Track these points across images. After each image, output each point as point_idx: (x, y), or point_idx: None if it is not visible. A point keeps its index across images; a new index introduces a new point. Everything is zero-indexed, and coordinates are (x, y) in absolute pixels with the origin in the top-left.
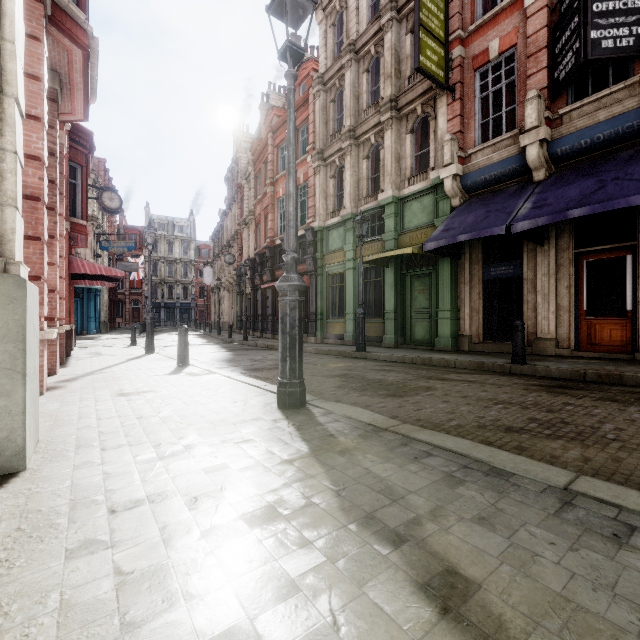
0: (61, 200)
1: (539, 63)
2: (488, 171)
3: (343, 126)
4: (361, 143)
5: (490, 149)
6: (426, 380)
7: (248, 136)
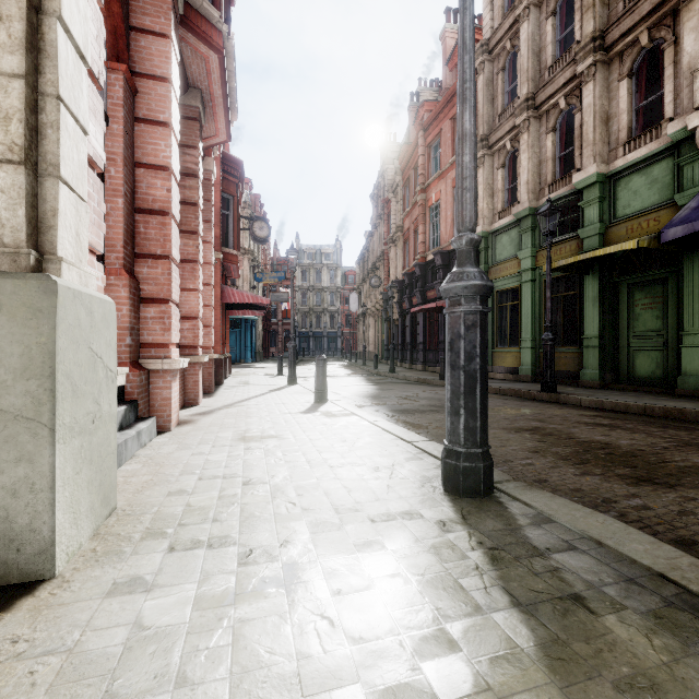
0: (210, 228)
1: None
2: None
3: (516, 97)
4: (543, 113)
5: None
6: None
7: (395, 145)
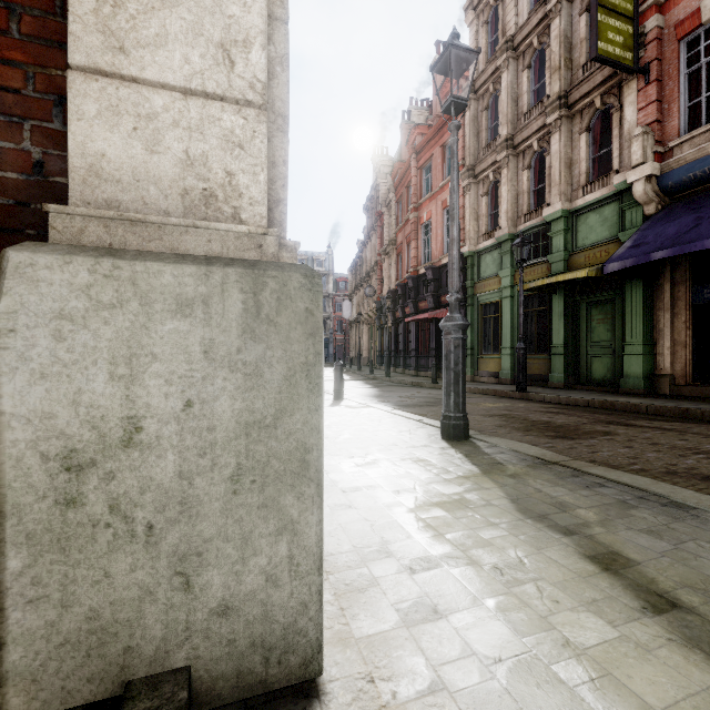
0: None
1: None
2: (699, 166)
3: (498, 135)
4: (520, 152)
5: (702, 137)
6: (605, 425)
7: (388, 159)
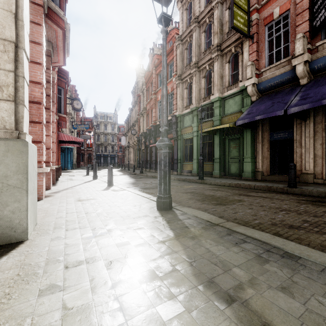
0: (53, 105)
1: (303, 18)
2: (273, 80)
3: (191, 61)
4: (201, 70)
5: (274, 68)
6: (238, 196)
7: (143, 70)
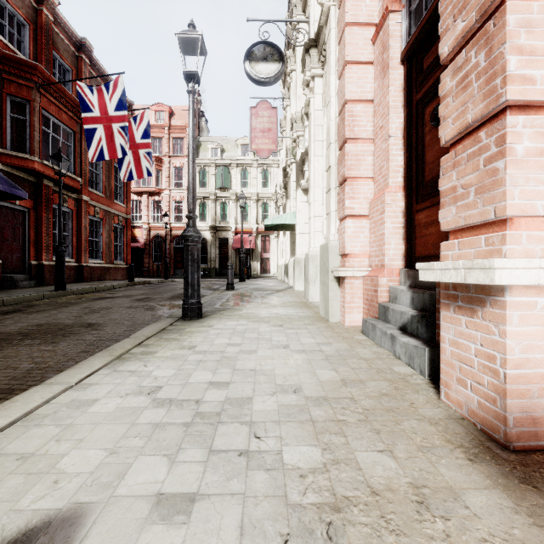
0: None
1: None
2: None
3: None
4: None
5: None
6: None
7: None
